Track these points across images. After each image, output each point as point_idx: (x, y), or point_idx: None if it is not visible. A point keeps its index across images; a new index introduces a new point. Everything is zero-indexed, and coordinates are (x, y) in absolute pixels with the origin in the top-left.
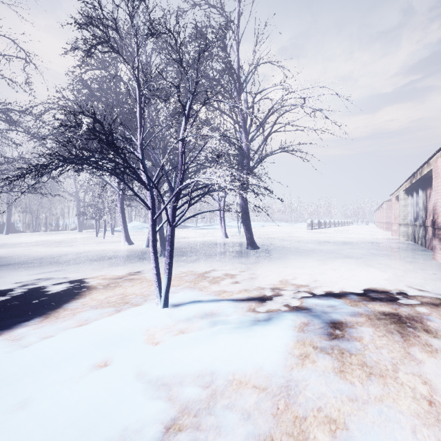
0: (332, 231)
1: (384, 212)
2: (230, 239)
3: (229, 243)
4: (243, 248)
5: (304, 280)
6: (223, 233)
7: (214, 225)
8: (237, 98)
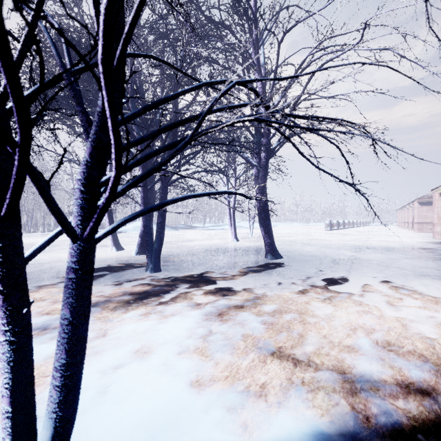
0: (355, 233)
1: (415, 211)
2: (241, 242)
3: (240, 248)
4: (260, 256)
5: (407, 344)
6: (233, 235)
7: (223, 225)
8: (253, 54)
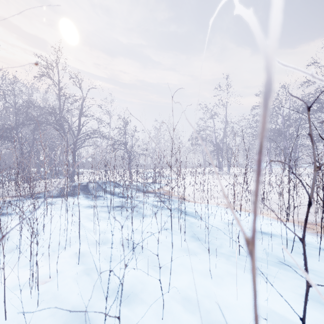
0: None
1: None
2: None
3: None
4: None
5: None
6: None
7: None
8: None
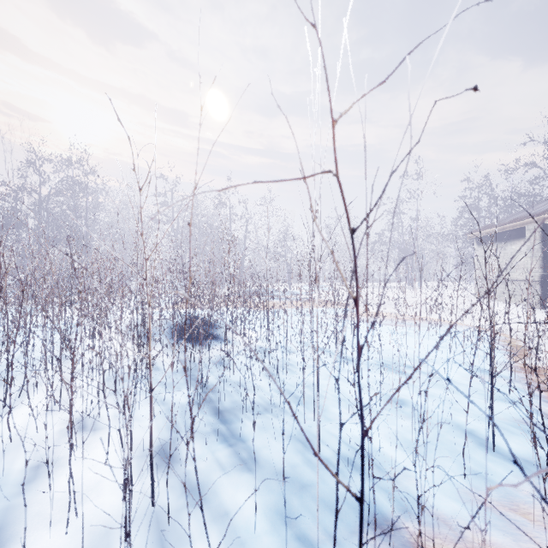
0: None
1: None
2: None
3: None
4: None
5: None
6: None
7: None
8: None
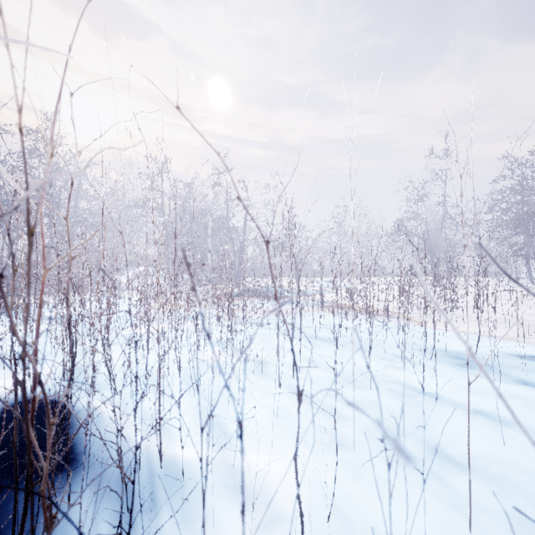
0: None
1: None
2: None
3: None
4: None
5: None
6: None
7: None
8: None
